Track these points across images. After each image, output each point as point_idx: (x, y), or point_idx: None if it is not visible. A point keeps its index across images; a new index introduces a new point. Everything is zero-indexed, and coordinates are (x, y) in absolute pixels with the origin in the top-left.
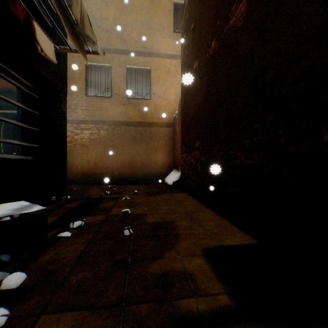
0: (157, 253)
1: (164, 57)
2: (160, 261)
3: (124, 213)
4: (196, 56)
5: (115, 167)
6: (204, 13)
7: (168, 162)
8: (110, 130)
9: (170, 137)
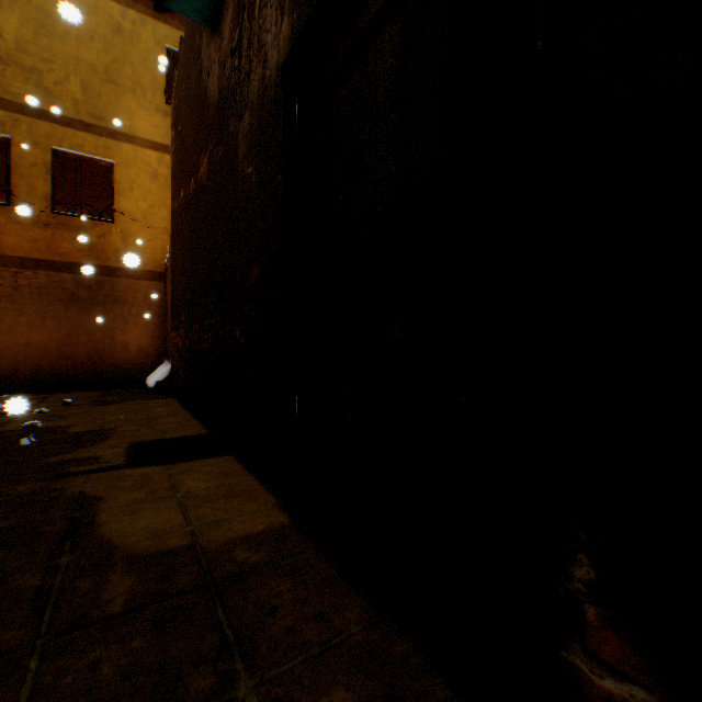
0: (66, 452)
1: (147, 146)
2: (67, 455)
3: (31, 427)
4: (183, 180)
5: (24, 356)
6: (188, 126)
7: (154, 346)
8: (11, 278)
9: (160, 299)
